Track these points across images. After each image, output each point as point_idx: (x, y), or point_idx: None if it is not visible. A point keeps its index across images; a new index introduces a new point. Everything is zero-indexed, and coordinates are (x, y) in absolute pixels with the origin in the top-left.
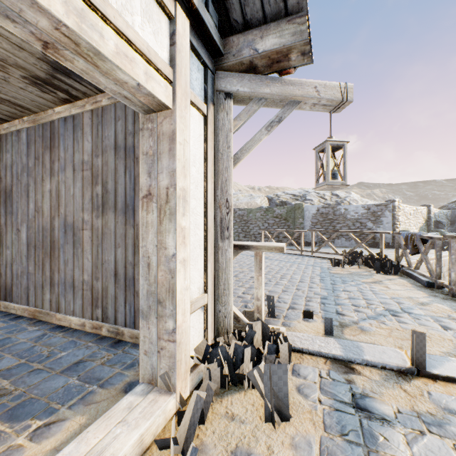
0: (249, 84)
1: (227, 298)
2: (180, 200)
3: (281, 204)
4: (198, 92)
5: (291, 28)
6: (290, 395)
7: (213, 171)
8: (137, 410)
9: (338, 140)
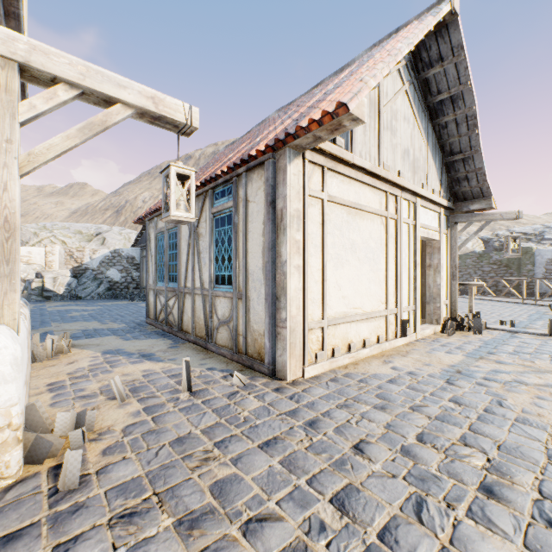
0: (465, 218)
1: (455, 304)
2: (441, 267)
3: (502, 248)
4: (444, 227)
5: (485, 202)
6: (483, 333)
7: (449, 254)
8: (430, 325)
9: (514, 235)
